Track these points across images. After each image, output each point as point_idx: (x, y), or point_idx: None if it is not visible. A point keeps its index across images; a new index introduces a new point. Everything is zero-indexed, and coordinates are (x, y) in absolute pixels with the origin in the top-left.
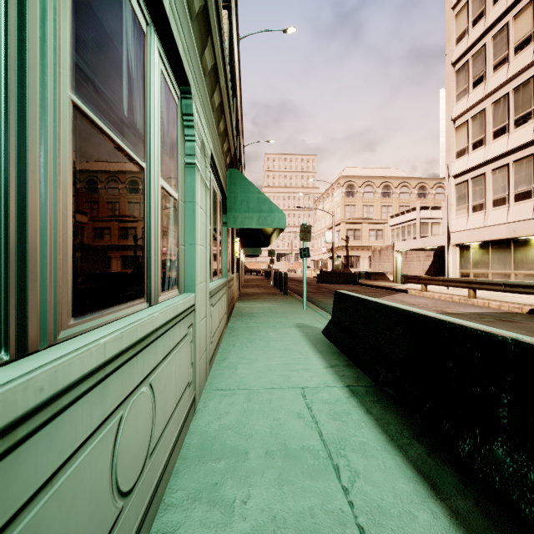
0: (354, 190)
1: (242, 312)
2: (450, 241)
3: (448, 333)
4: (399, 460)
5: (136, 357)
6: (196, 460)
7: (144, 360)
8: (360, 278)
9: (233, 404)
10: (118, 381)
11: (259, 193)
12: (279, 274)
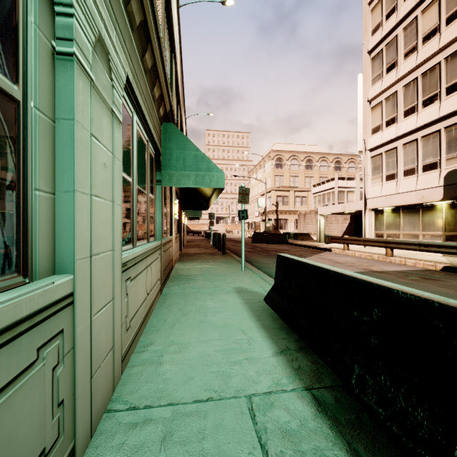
0: (282, 163)
1: (180, 275)
2: (367, 206)
3: None
4: None
5: None
6: None
7: None
8: (289, 238)
9: (143, 446)
10: None
11: (196, 150)
12: (218, 235)
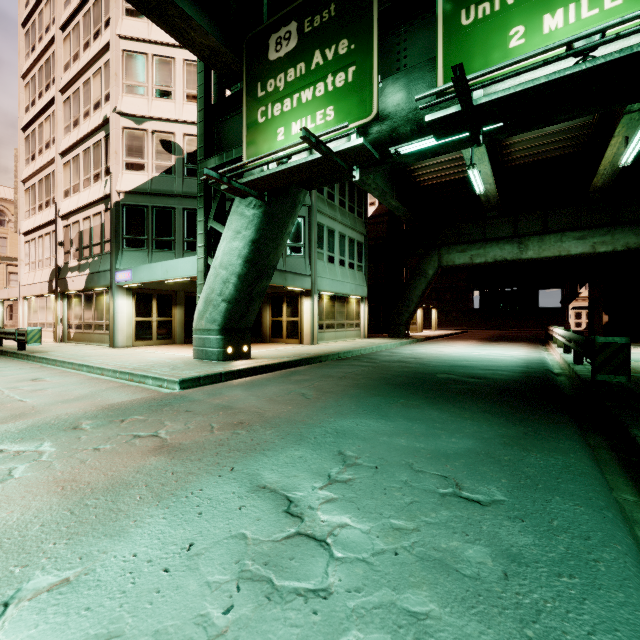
0: (4, 218)
1: None
2: (21, 294)
3: None
4: None
5: None
6: None
7: None
8: None
9: None
10: None
11: None
12: None
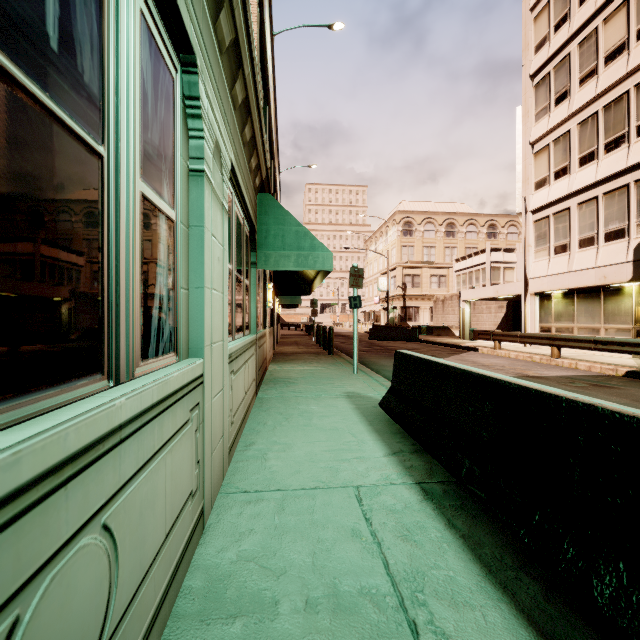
0: (412, 228)
1: (276, 377)
2: (528, 289)
3: (565, 414)
4: (505, 610)
5: (64, 489)
6: (198, 621)
7: (88, 488)
8: (421, 333)
9: (259, 515)
10: (5, 554)
11: (297, 225)
12: (324, 329)
